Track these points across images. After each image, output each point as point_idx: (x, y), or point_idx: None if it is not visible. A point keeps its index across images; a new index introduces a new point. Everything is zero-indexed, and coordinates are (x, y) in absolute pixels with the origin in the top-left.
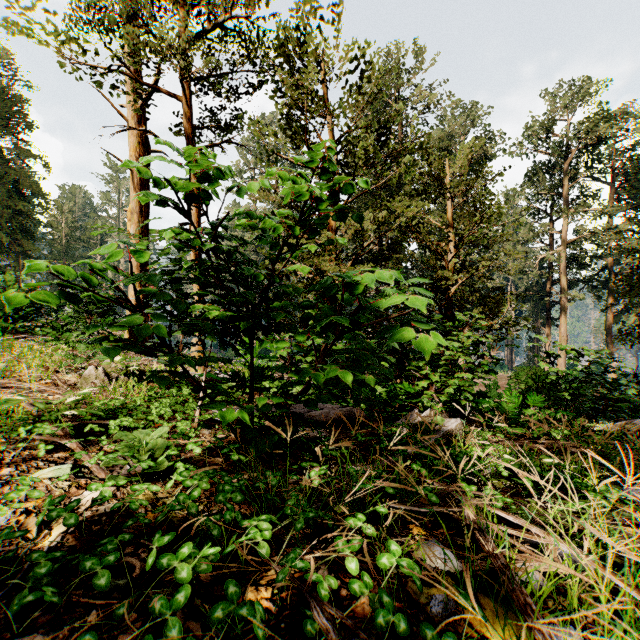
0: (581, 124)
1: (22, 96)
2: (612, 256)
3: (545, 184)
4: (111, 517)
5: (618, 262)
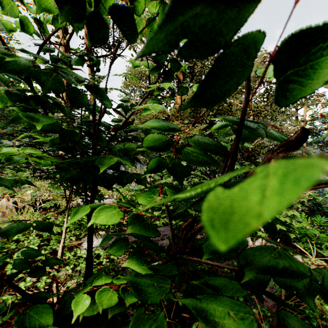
0: None
1: (14, 47)
2: None
3: None
4: None
5: None
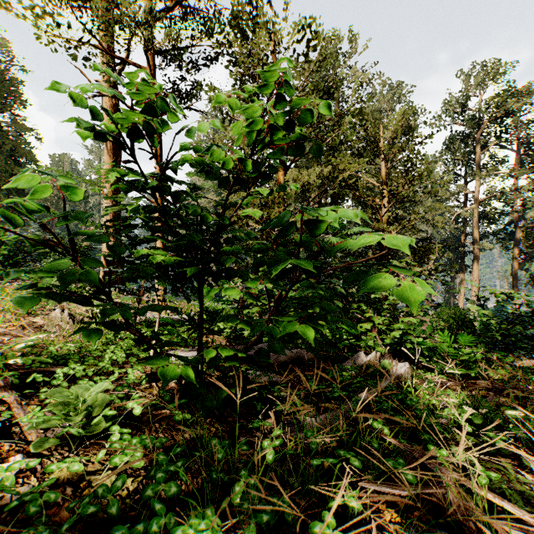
0: (491, 100)
1: (18, 78)
2: (517, 212)
3: (460, 151)
4: (16, 510)
5: (522, 218)
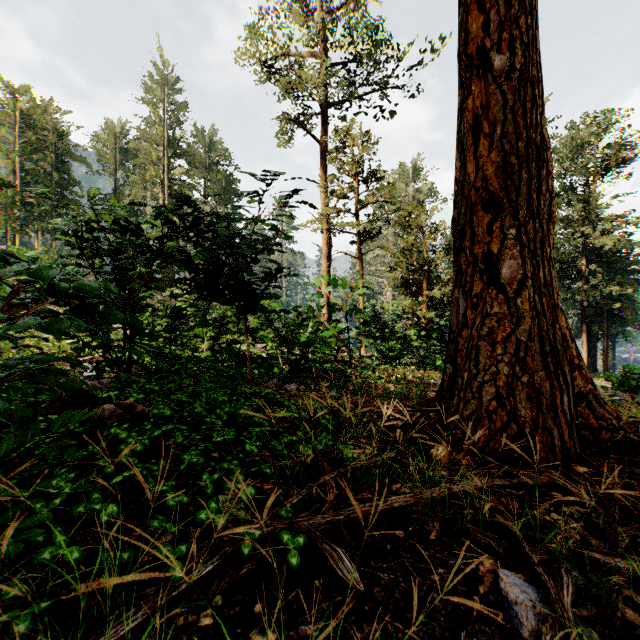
0: None
1: (236, 178)
2: None
3: None
4: None
5: None
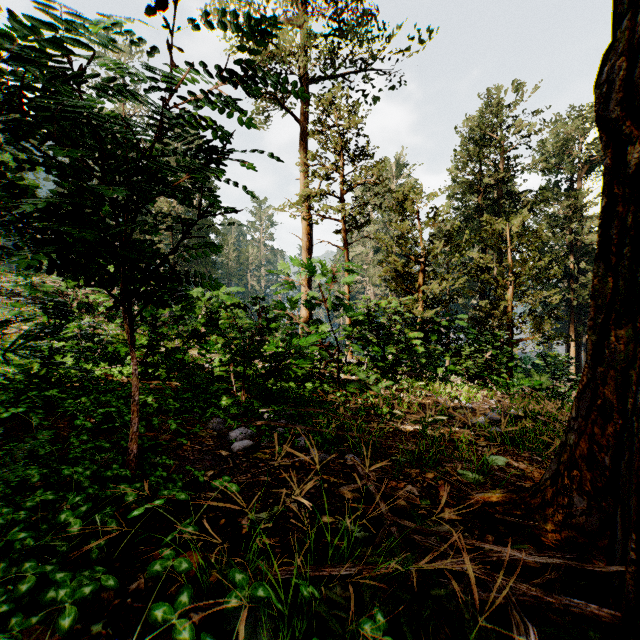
0: None
1: None
2: None
3: None
4: None
5: None
